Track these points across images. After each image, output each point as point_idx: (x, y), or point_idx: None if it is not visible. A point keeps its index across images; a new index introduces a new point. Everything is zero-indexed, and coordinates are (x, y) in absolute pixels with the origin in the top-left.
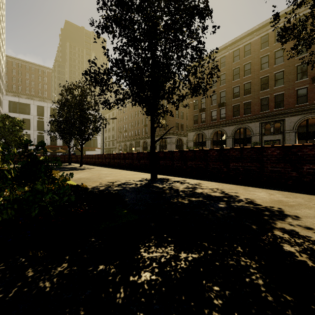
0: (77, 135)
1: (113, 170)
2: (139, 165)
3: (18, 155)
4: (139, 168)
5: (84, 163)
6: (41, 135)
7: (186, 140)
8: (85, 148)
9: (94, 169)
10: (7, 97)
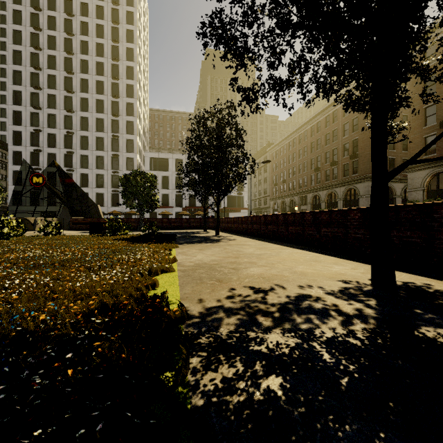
0: (212, 188)
1: (265, 244)
2: (317, 238)
3: (151, 218)
4: (318, 243)
5: (223, 230)
6: (179, 194)
7: (401, 188)
8: (228, 209)
9: (233, 241)
10: (148, 153)
